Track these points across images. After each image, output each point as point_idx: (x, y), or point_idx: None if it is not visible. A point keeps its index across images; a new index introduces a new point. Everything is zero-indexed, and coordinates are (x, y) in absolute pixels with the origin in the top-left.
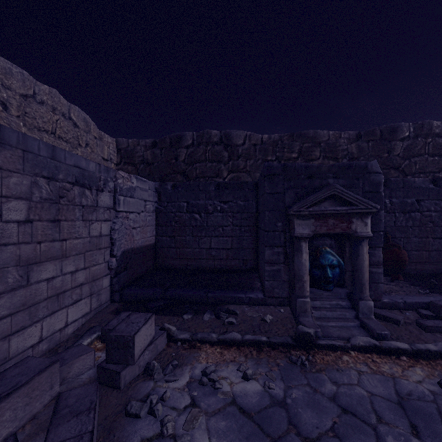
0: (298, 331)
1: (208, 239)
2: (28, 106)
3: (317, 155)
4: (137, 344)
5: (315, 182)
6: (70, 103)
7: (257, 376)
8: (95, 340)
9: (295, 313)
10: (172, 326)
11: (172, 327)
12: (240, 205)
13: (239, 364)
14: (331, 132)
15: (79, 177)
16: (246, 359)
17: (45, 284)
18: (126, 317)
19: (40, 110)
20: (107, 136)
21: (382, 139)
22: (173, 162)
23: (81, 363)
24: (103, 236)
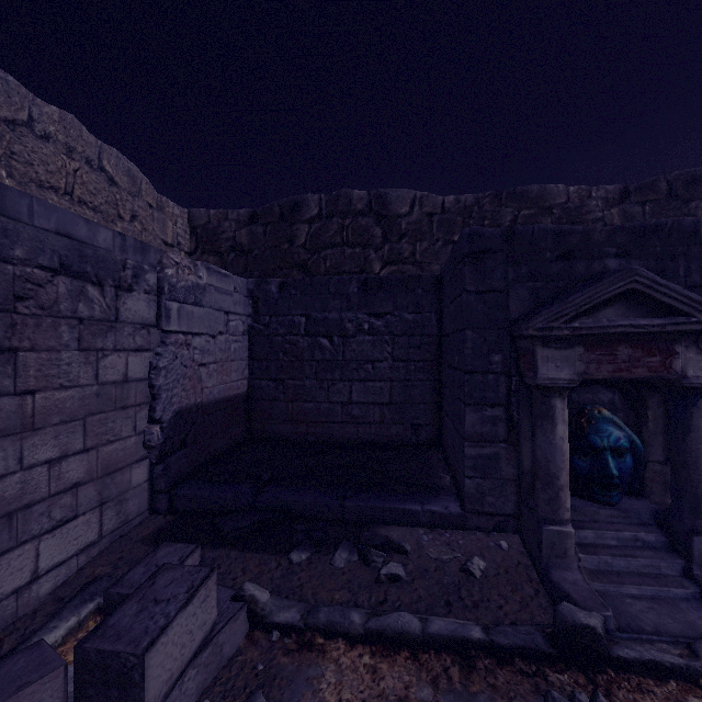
0: (561, 621)
1: (345, 386)
2: (18, 141)
3: None
4: (155, 671)
5: (577, 267)
6: (101, 142)
7: None
8: (91, 617)
9: (540, 559)
10: (261, 588)
11: (260, 594)
12: (407, 321)
13: None
14: (573, 189)
15: (71, 258)
16: (437, 694)
17: None
18: (148, 579)
19: (41, 150)
20: (172, 204)
21: (671, 197)
22: (285, 248)
23: None
24: (133, 382)
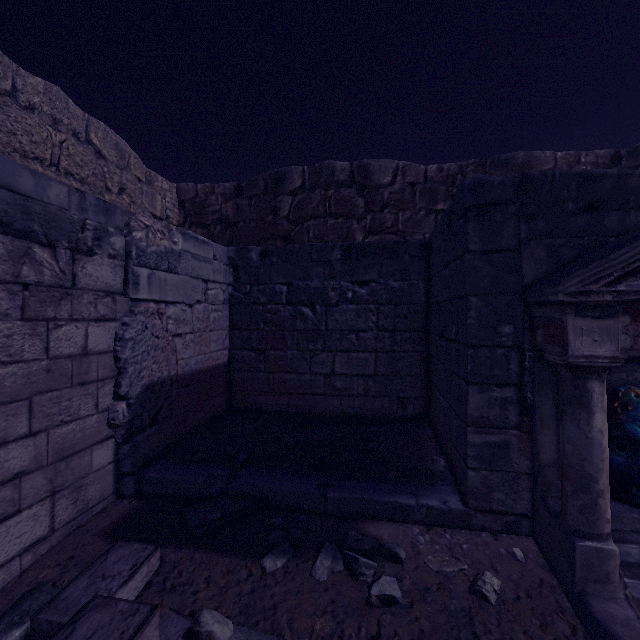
0: None
1: (328, 357)
2: (0, 111)
3: None
4: None
5: (607, 220)
6: (88, 116)
7: None
8: None
9: (572, 582)
10: (223, 618)
11: (220, 629)
12: (393, 288)
13: None
14: (560, 154)
15: (12, 214)
16: None
17: None
18: (65, 625)
19: (25, 121)
20: (161, 179)
21: None
22: (269, 220)
23: None
24: (95, 354)
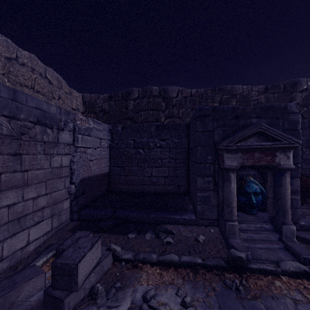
0: (230, 255)
1: (150, 169)
2: (12, 66)
3: (233, 104)
4: (81, 270)
5: (241, 122)
6: (46, 66)
7: (195, 303)
8: (51, 258)
9: (225, 235)
10: (117, 246)
11: (117, 248)
12: (175, 142)
13: (177, 288)
14: (245, 87)
15: (41, 118)
16: (184, 281)
17: (5, 210)
18: (75, 241)
19: (21, 70)
20: (75, 92)
21: (285, 91)
22: (124, 111)
23: (31, 286)
24: (64, 167)
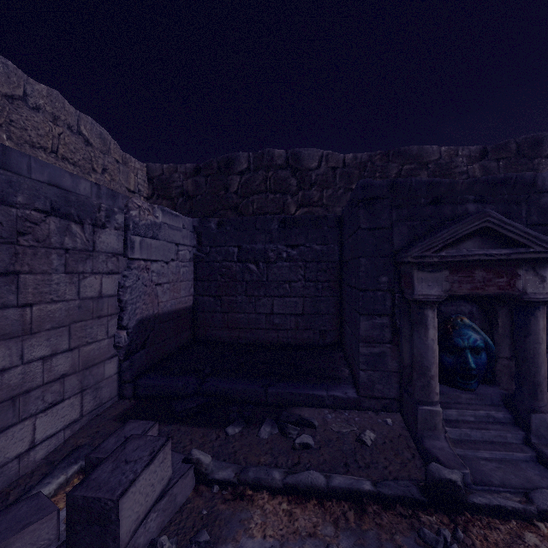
0: (431, 477)
1: (268, 301)
2: (15, 112)
3: None
4: (126, 512)
5: (445, 210)
6: (79, 112)
7: None
8: (75, 475)
9: (416, 431)
10: (205, 454)
11: (204, 458)
12: (316, 250)
13: (324, 545)
14: (444, 148)
15: (59, 203)
16: (337, 531)
17: None
18: (120, 446)
19: (33, 119)
20: (134, 160)
21: (519, 156)
22: (221, 194)
23: (28, 540)
24: (106, 297)
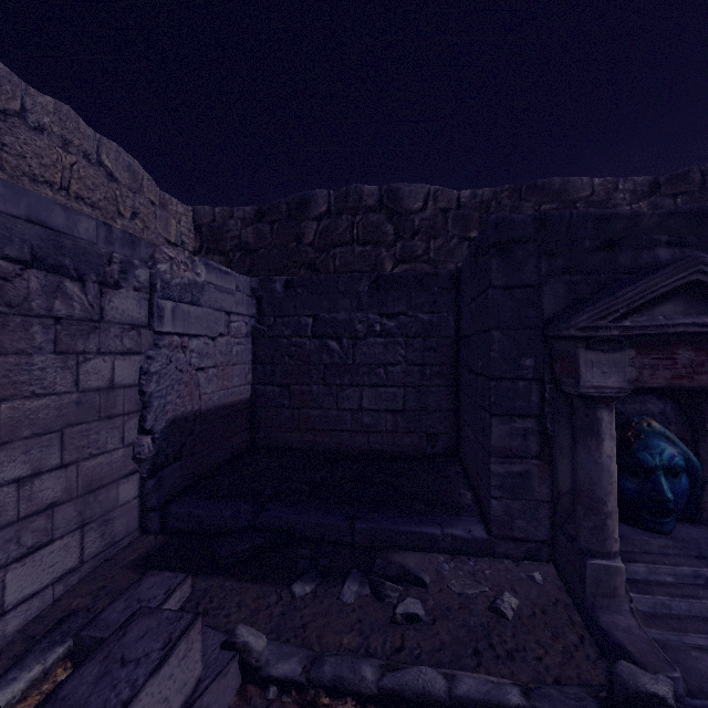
0: (621, 687)
1: (355, 392)
2: (9, 133)
3: None
4: None
5: (622, 257)
6: (99, 136)
7: None
8: (59, 663)
9: (583, 598)
10: (257, 632)
11: (255, 641)
12: (422, 321)
13: None
14: (598, 181)
15: (45, 250)
16: None
17: None
18: (118, 629)
19: (35, 143)
20: (176, 202)
21: (705, 189)
22: (292, 247)
23: None
24: (121, 388)
